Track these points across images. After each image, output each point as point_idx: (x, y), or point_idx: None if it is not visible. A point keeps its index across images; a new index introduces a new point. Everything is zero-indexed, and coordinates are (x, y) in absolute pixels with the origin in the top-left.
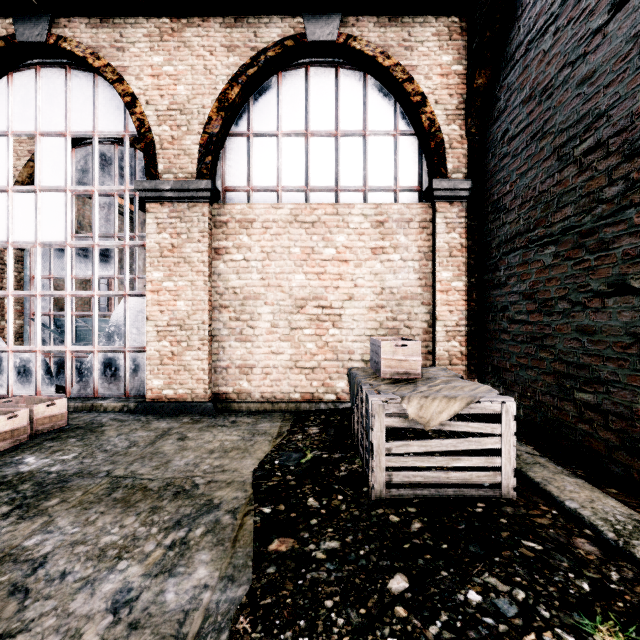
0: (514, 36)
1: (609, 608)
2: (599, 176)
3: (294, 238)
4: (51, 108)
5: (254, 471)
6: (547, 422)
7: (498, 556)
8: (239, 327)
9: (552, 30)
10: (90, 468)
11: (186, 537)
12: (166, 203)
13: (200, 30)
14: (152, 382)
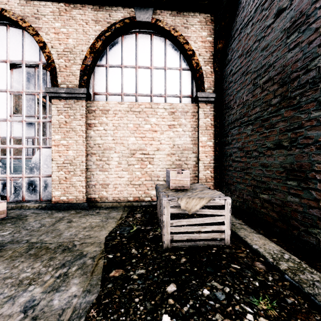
0: (234, 25)
1: (266, 293)
2: (270, 93)
3: (130, 119)
4: None
5: (106, 237)
6: (248, 209)
7: (219, 272)
8: (101, 164)
9: (250, 24)
10: (17, 239)
11: (67, 272)
12: (62, 100)
13: (80, 11)
14: (54, 193)
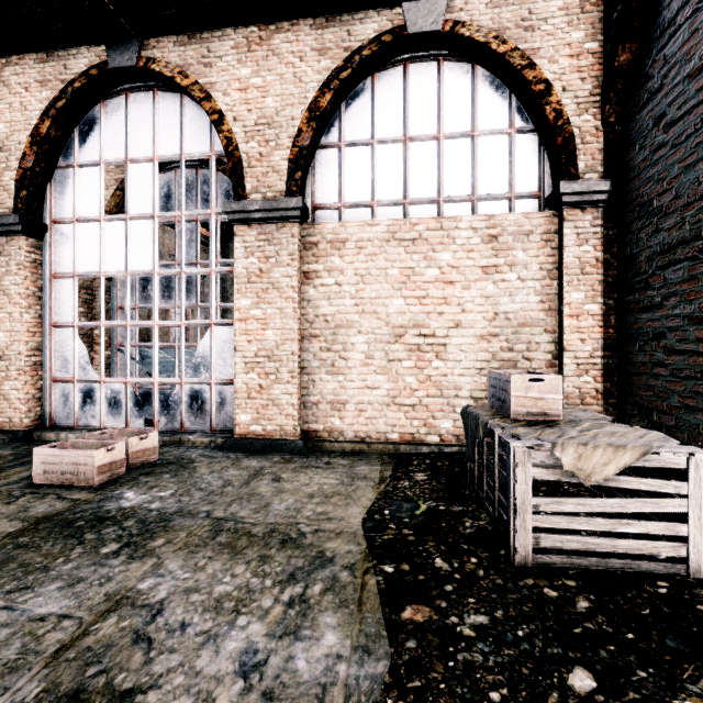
0: None
1: None
2: None
3: (391, 258)
4: (140, 133)
5: (363, 521)
6: None
7: None
8: (330, 358)
9: None
10: (189, 507)
11: (304, 594)
12: (254, 225)
13: (289, 35)
14: (239, 417)
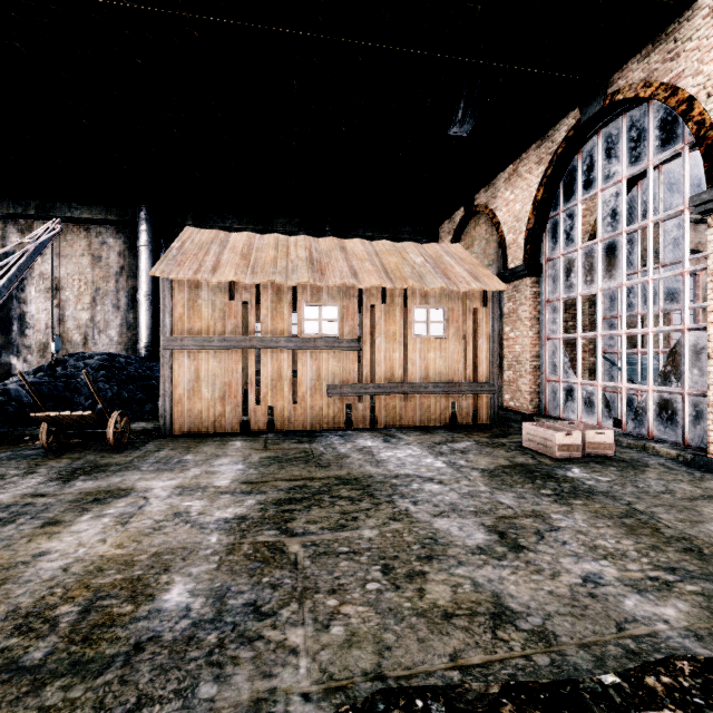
0: None
1: None
2: None
3: None
4: (609, 162)
5: None
6: None
7: None
8: None
9: None
10: (615, 493)
11: (672, 582)
12: None
13: None
14: None
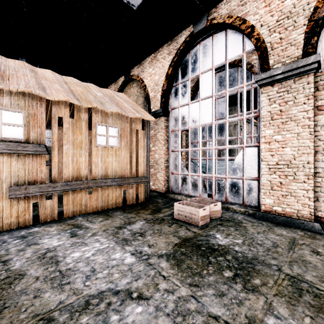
0: None
1: None
2: None
3: None
4: (205, 59)
5: None
6: None
7: None
8: None
9: None
10: (260, 257)
11: None
12: (275, 84)
13: None
14: (265, 200)
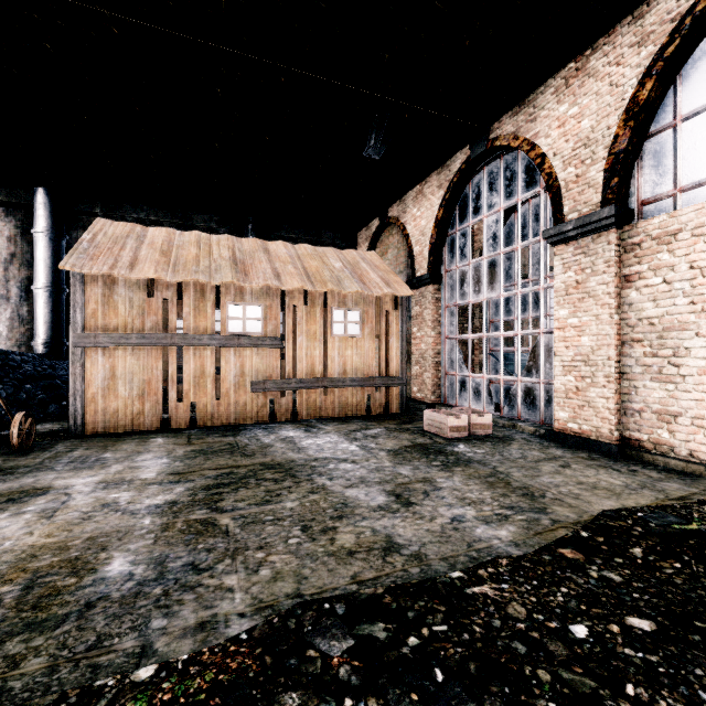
0: None
1: None
2: None
3: None
4: (491, 194)
5: (605, 509)
6: None
7: None
8: (656, 364)
9: None
10: (486, 461)
11: (509, 515)
12: (570, 242)
13: (605, 49)
14: (558, 413)
